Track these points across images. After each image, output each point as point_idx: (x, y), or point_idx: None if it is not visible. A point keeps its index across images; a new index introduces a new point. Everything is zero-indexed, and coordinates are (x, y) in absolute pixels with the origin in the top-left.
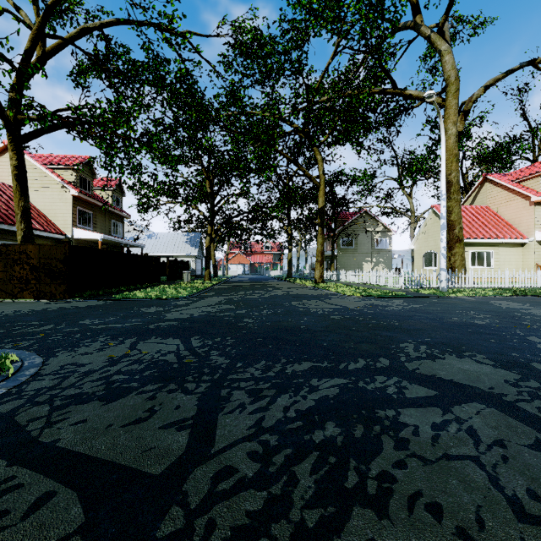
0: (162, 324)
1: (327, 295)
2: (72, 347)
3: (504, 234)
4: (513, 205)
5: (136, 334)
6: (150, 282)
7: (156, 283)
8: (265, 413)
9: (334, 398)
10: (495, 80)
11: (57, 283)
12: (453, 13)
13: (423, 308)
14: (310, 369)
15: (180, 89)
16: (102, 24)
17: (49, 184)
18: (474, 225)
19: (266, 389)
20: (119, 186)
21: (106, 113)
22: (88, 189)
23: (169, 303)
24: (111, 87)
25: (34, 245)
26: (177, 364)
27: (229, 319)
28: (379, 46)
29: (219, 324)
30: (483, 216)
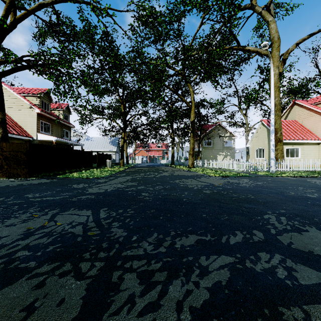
0: (83, 197)
1: (198, 175)
2: (4, 218)
3: (307, 137)
4: (312, 119)
5: (60, 206)
6: (86, 167)
7: (90, 168)
8: (156, 315)
9: (227, 286)
10: (303, 40)
11: (22, 168)
12: (274, 1)
13: (265, 184)
14: (197, 244)
15: (104, 45)
16: (53, 1)
17: (22, 106)
18: (288, 131)
19: (158, 271)
20: (67, 108)
21: (53, 56)
22: (47, 109)
23: (93, 181)
24: (59, 43)
25: (6, 143)
26: (81, 237)
27: (132, 193)
28: (230, 16)
29: (124, 197)
30: (293, 126)
